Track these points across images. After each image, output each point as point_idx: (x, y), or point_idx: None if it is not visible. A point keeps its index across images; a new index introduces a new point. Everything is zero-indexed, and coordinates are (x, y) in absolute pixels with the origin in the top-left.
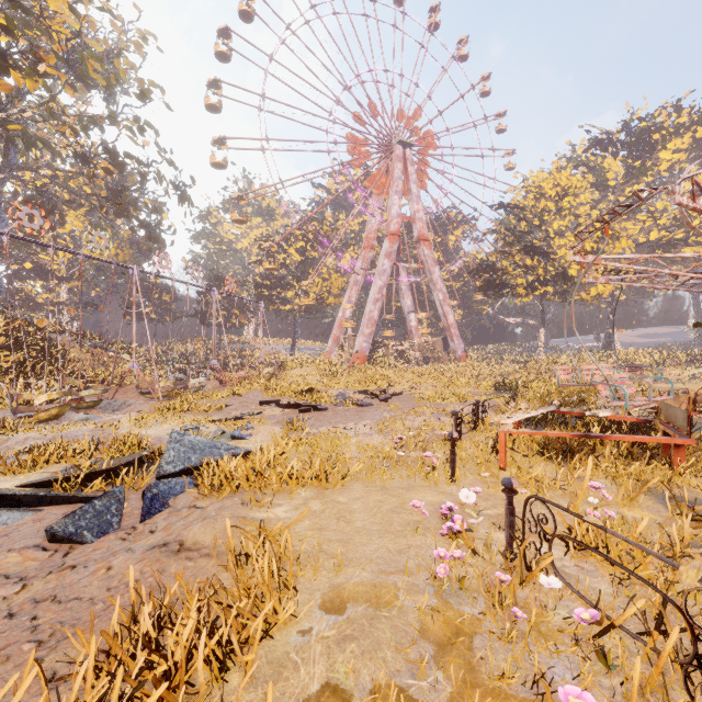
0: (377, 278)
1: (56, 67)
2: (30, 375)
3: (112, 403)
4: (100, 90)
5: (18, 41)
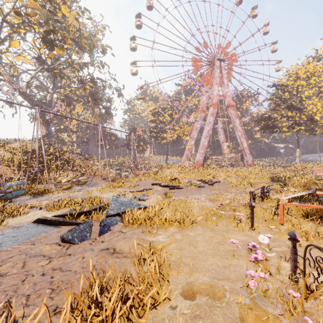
0: (207, 126)
1: (70, 44)
2: (60, 170)
3: (91, 182)
4: (87, 52)
5: (57, 35)
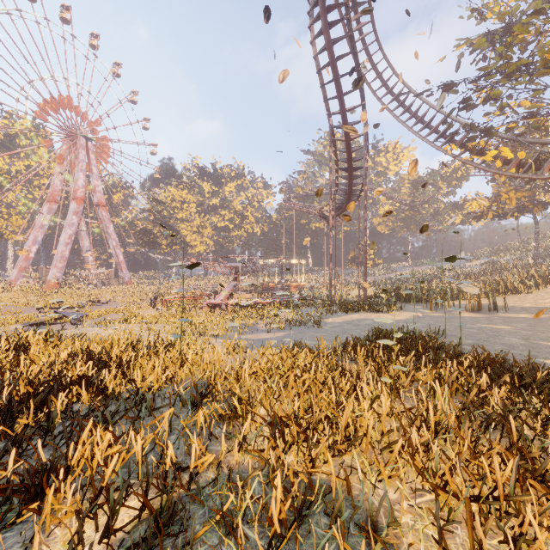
0: (68, 228)
1: None
2: None
3: None
4: None
5: None
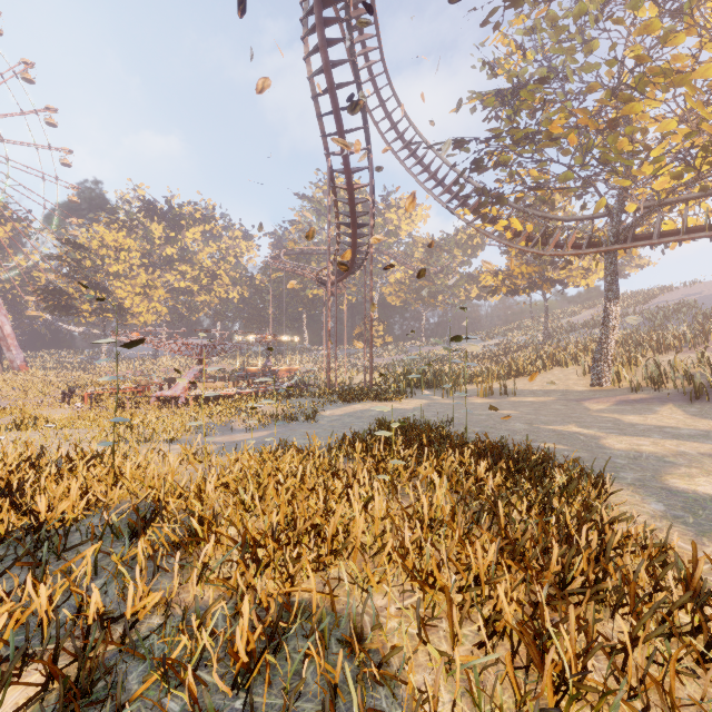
0: None
1: None
2: None
3: None
4: None
5: None
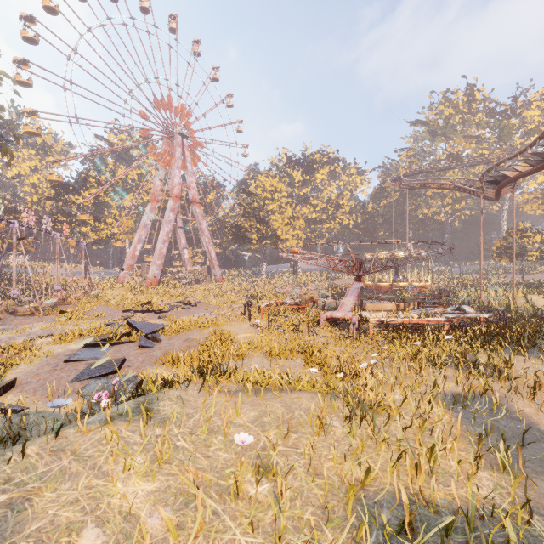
0: (165, 225)
1: None
2: None
3: None
4: None
5: None
